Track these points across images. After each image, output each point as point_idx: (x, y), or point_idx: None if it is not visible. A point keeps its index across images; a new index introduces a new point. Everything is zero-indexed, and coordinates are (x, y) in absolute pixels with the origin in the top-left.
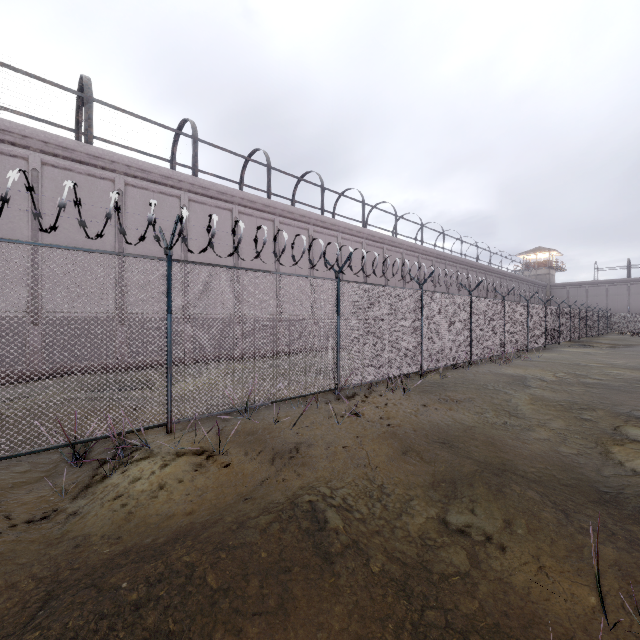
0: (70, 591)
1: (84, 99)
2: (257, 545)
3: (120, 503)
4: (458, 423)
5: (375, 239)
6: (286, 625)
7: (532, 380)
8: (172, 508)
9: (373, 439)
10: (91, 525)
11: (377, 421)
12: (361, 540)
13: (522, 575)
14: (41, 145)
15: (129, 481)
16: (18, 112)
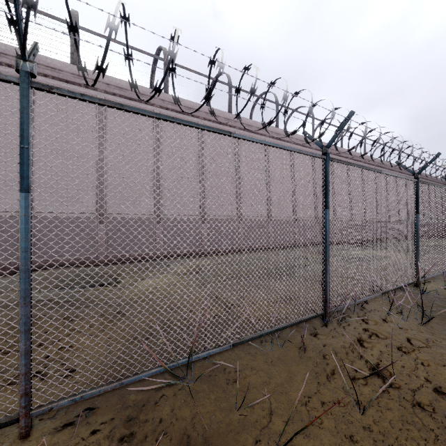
0: None
1: None
2: None
3: None
4: None
5: None
6: None
7: None
8: None
9: None
10: None
11: (440, 410)
12: None
13: None
14: None
15: None
16: None
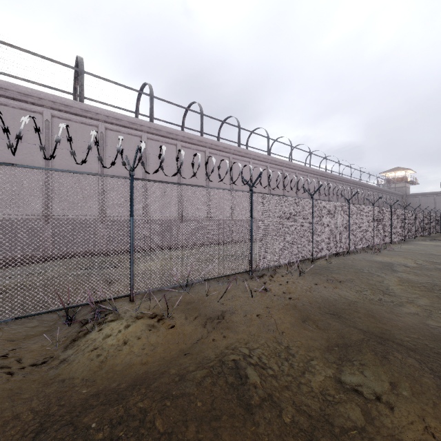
0: (55, 426)
1: (78, 72)
2: (194, 395)
3: (96, 354)
4: (343, 298)
5: (276, 163)
6: None
7: (398, 266)
8: (132, 359)
9: (279, 310)
10: (75, 370)
11: (281, 295)
12: (274, 394)
13: (411, 433)
14: (51, 104)
15: (103, 337)
16: (37, 83)
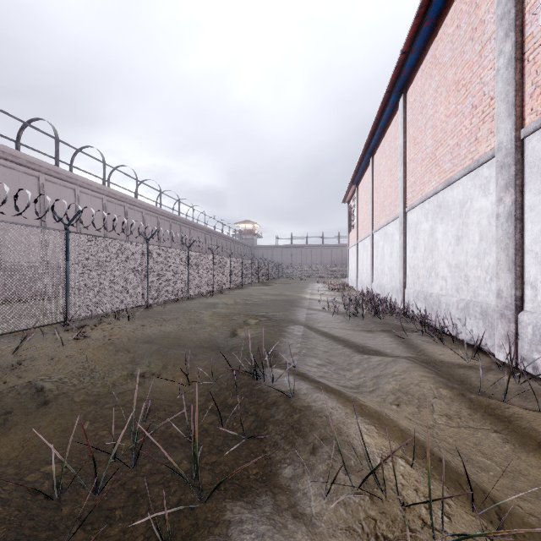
0: None
1: None
2: None
3: None
4: (162, 331)
5: (116, 197)
6: (7, 433)
7: (221, 304)
8: None
9: (94, 348)
10: None
11: (101, 338)
12: (71, 392)
13: (164, 382)
14: None
15: None
16: None
